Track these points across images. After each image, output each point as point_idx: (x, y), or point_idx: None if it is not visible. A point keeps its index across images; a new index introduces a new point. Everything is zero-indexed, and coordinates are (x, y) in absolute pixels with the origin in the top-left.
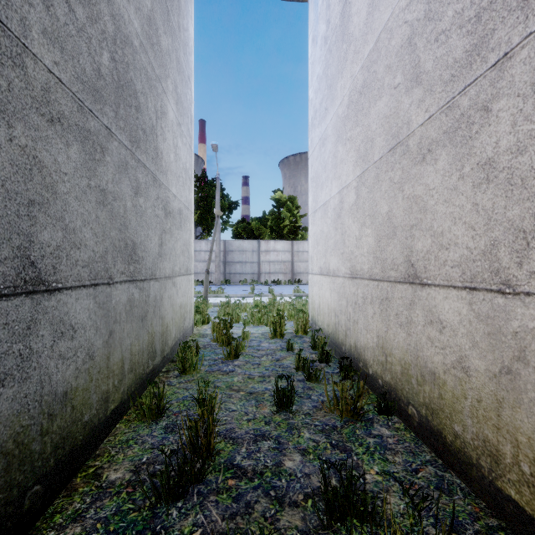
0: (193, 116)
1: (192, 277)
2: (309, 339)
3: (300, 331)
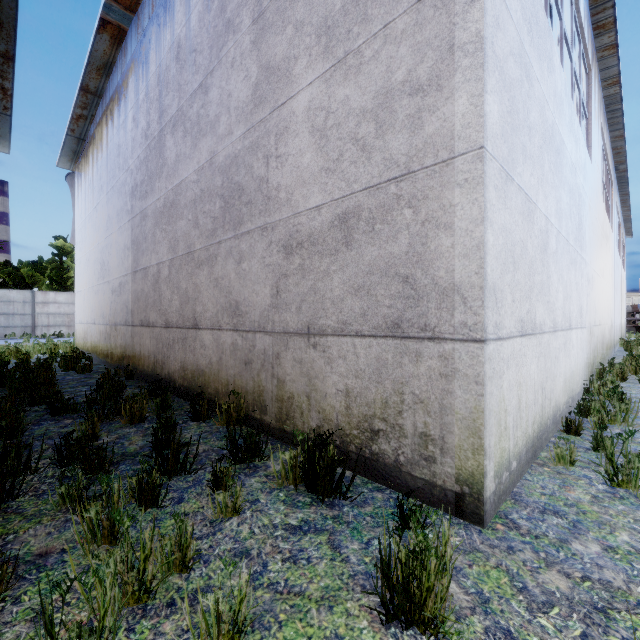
0: None
1: None
2: None
3: (69, 353)
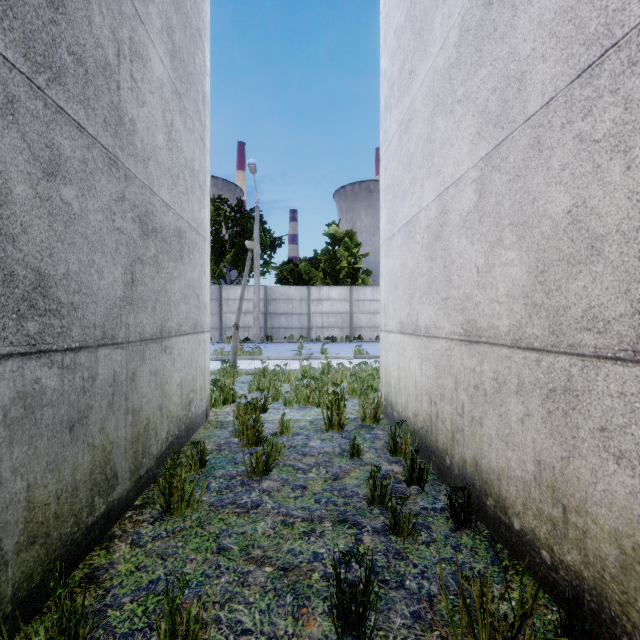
0: (208, 96)
1: (206, 336)
2: (383, 433)
3: (368, 418)
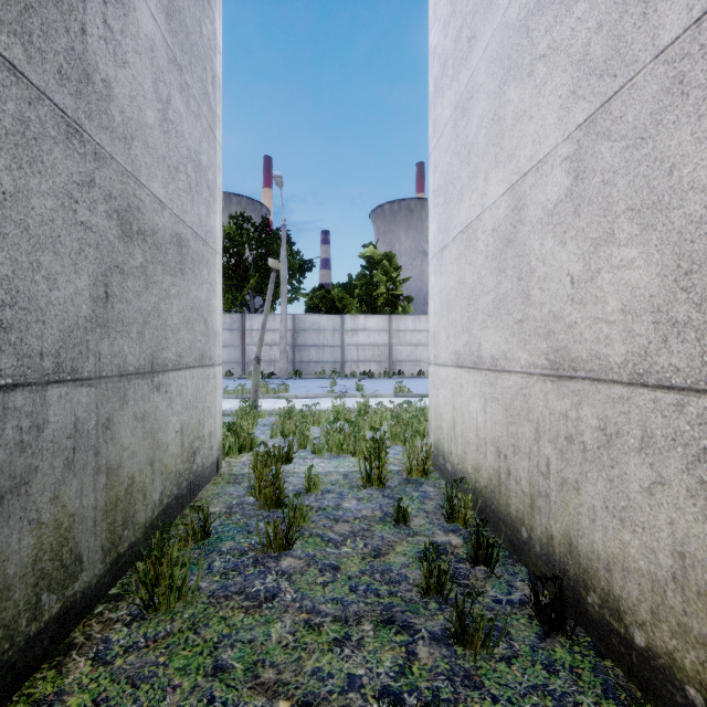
0: (220, 78)
1: (217, 370)
2: (434, 490)
3: (415, 470)
